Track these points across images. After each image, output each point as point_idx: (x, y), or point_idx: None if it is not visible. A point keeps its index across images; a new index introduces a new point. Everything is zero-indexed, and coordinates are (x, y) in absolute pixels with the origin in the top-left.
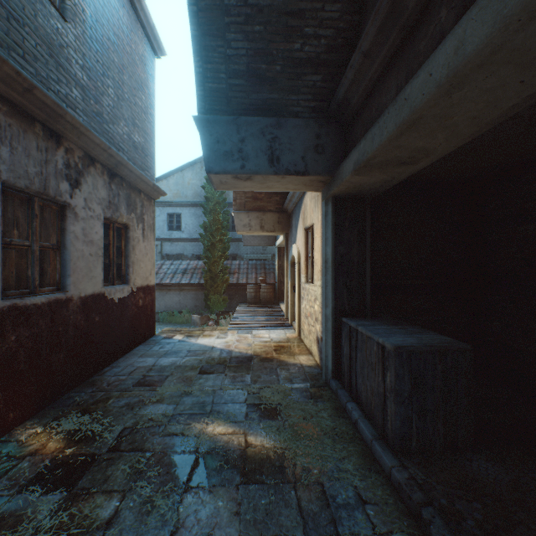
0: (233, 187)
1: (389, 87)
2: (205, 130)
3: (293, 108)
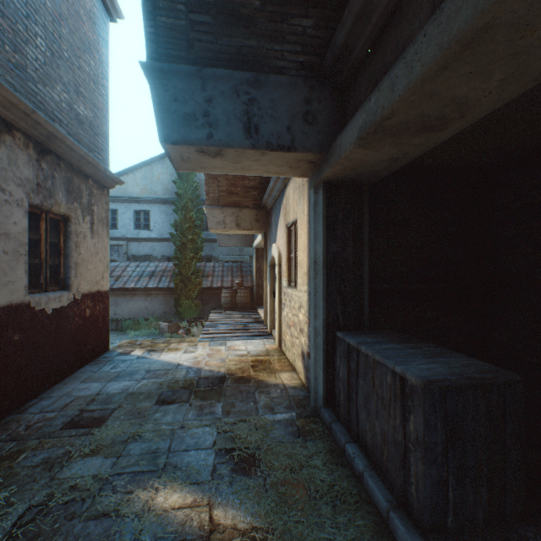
0: (199, 166)
1: (416, 10)
2: (158, 82)
3: (276, 62)
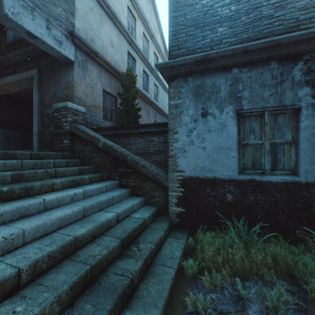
0: None
1: (1, 74)
2: None
3: None
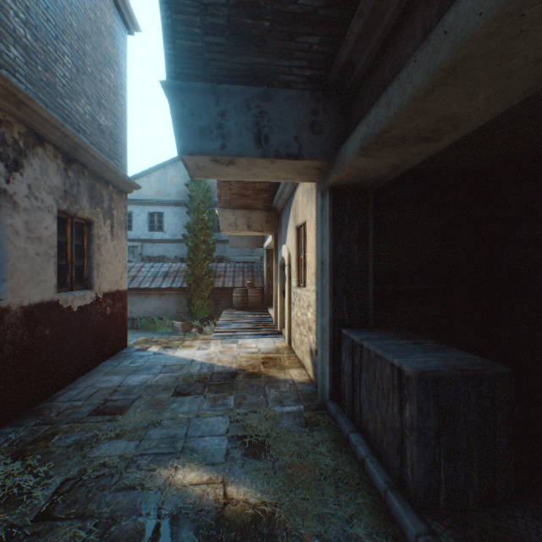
0: (213, 174)
1: (410, 34)
2: (176, 99)
3: (285, 77)
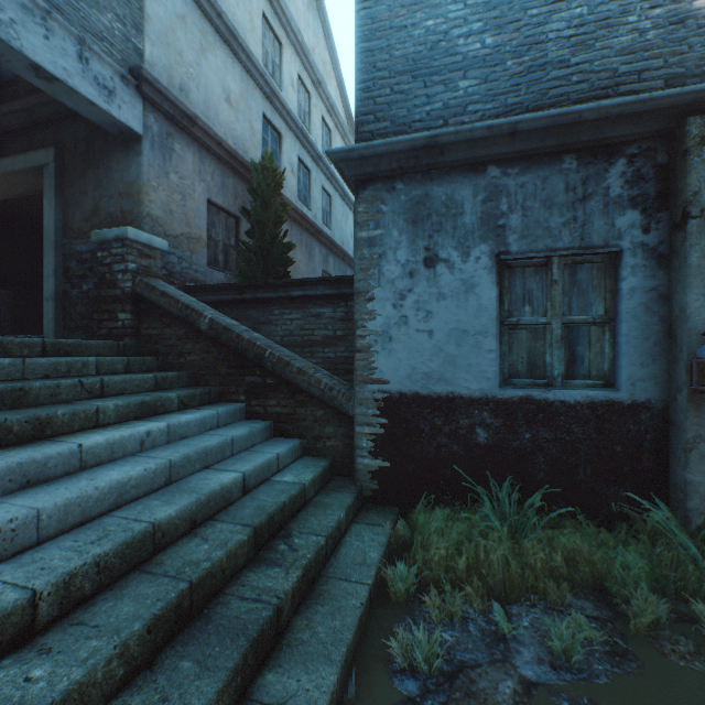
0: None
1: None
2: None
3: None
